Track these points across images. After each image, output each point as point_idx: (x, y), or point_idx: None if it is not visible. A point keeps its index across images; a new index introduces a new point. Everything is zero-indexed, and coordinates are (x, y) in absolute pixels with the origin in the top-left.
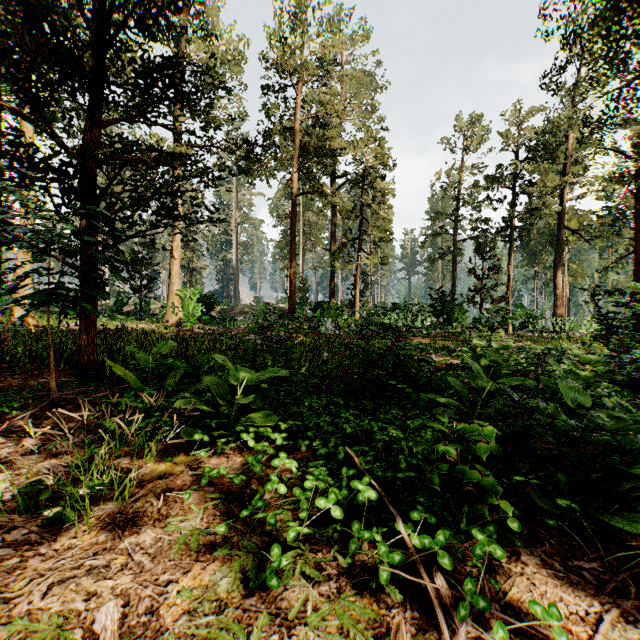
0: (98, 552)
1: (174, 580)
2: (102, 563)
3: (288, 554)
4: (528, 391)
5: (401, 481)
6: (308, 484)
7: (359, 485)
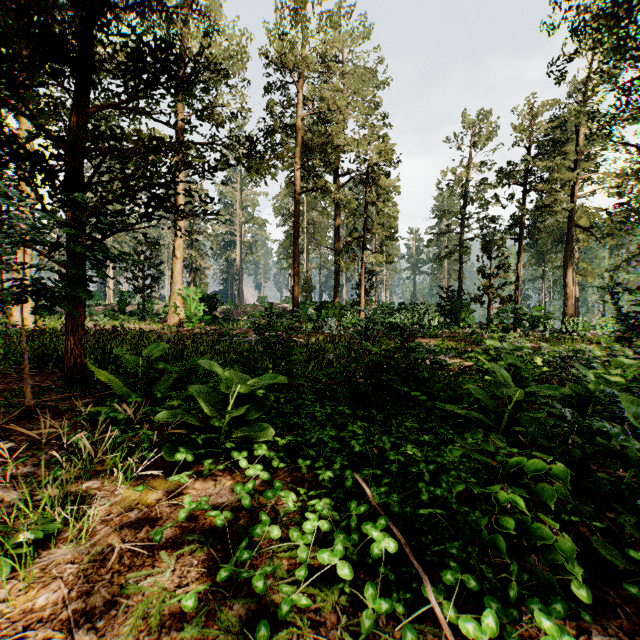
0: (31, 624)
1: None
2: None
3: (279, 635)
4: (552, 398)
5: (422, 516)
6: (308, 526)
7: (373, 531)
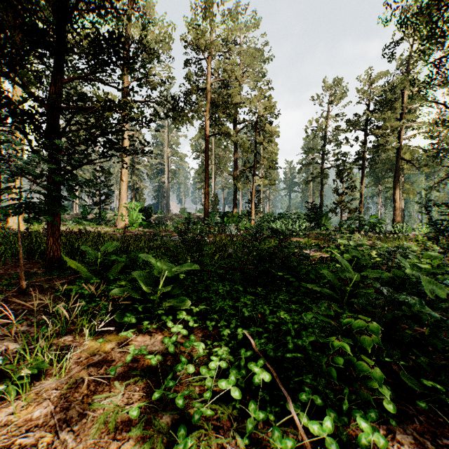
0: (31, 428)
1: None
2: (31, 441)
3: (193, 434)
4: (382, 279)
5: (289, 358)
6: (212, 365)
7: (255, 368)
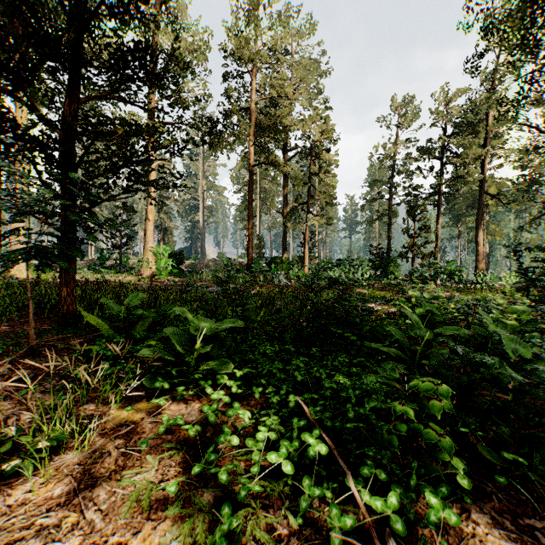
0: (52, 508)
1: (123, 541)
2: (53, 521)
3: (239, 513)
4: (460, 338)
5: (349, 429)
6: (260, 436)
7: (309, 439)
